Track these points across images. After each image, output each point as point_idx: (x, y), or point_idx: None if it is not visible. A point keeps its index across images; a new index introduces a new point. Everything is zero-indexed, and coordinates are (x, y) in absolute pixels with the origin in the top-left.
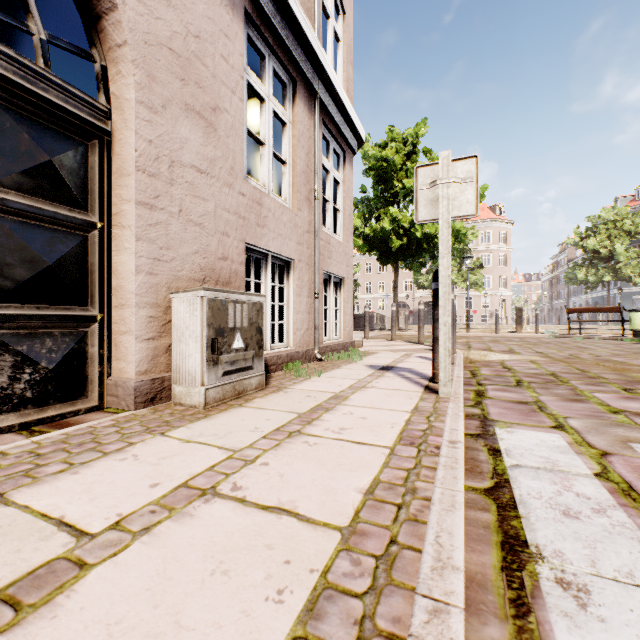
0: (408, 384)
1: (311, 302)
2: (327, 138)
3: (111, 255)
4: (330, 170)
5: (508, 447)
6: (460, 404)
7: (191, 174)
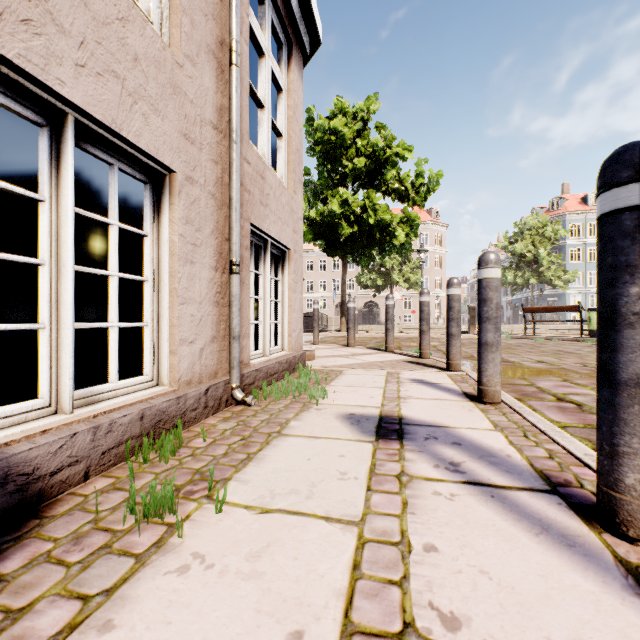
0: (553, 562)
1: (223, 281)
2: None
3: None
4: (265, 51)
5: None
6: None
7: None
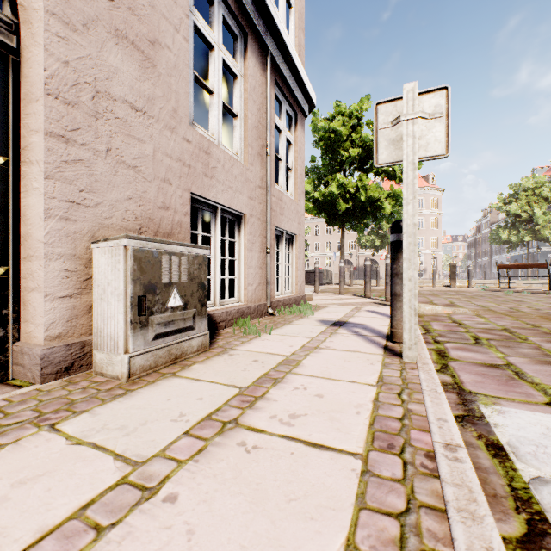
0: (365, 344)
1: (263, 257)
2: (279, 98)
3: (19, 197)
4: (282, 130)
5: (510, 440)
6: (433, 374)
7: (123, 110)
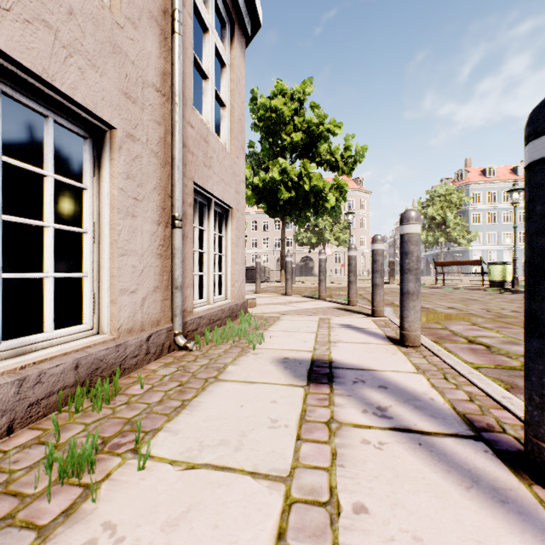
0: (489, 523)
1: (166, 235)
2: None
3: None
4: (209, 27)
5: None
6: None
7: None
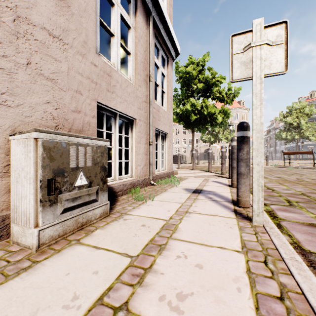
0: (220, 208)
1: (147, 147)
2: (157, 46)
3: None
4: (159, 66)
5: None
6: (283, 239)
7: (41, 34)
